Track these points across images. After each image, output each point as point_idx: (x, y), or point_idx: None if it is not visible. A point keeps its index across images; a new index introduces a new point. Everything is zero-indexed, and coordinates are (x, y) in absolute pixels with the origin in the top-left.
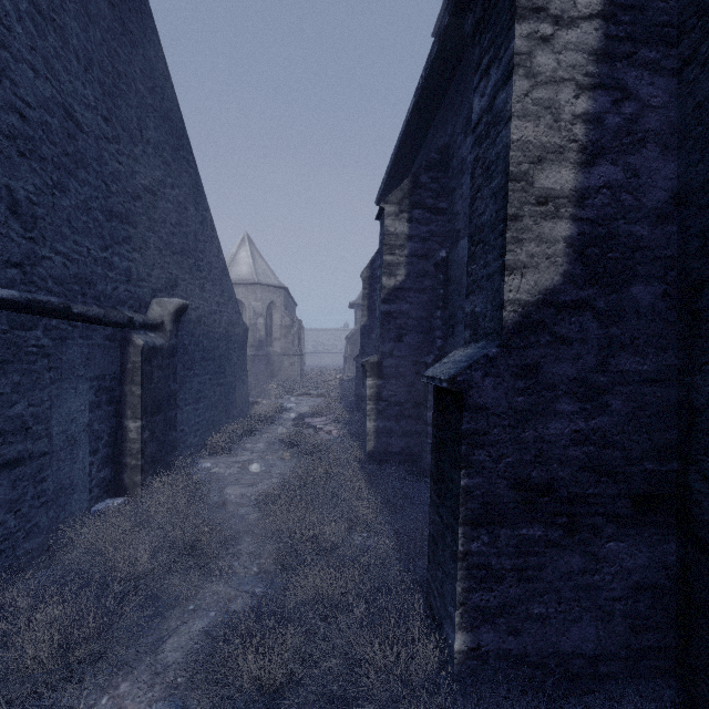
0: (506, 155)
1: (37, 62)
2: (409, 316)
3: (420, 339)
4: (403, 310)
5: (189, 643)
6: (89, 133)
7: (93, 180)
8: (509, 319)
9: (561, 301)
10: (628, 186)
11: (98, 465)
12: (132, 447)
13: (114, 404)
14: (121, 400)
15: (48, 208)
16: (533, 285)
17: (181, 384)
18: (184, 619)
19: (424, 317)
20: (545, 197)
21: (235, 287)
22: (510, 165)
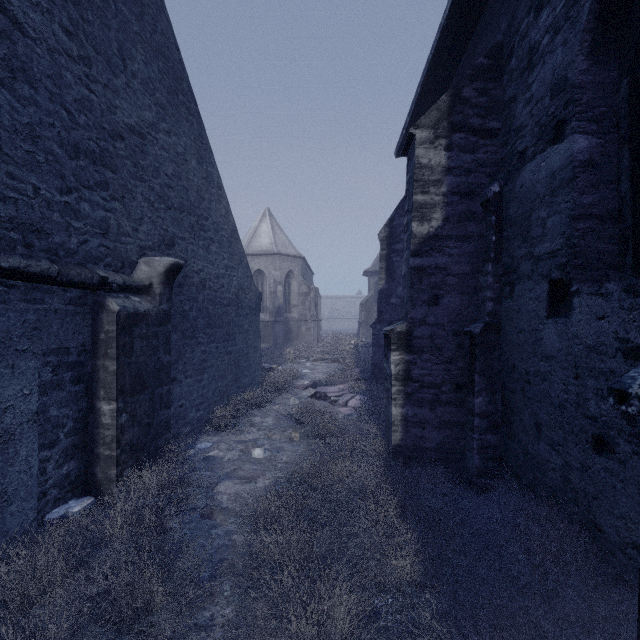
0: None
1: None
2: (447, 272)
3: (462, 302)
4: (440, 265)
5: None
6: (37, 40)
7: (45, 101)
8: None
9: None
10: None
11: (57, 460)
12: (105, 433)
13: (84, 382)
14: (93, 377)
15: None
16: None
17: (179, 355)
18: None
19: (469, 273)
20: None
21: (256, 258)
22: None
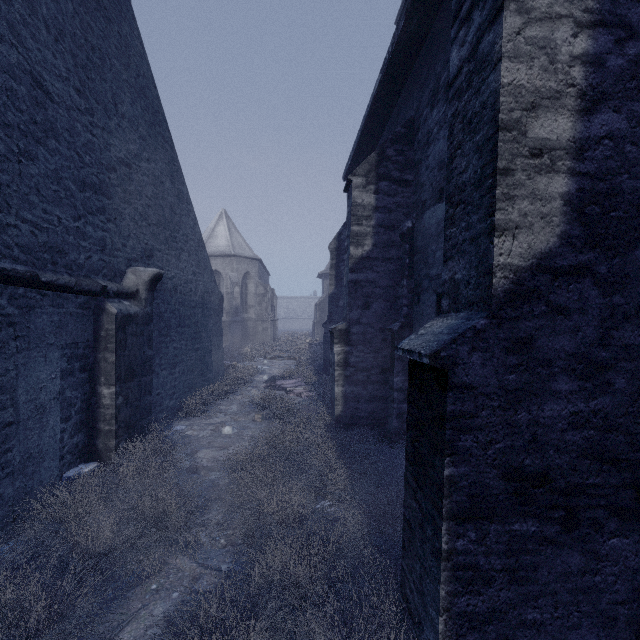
0: (495, 102)
1: (0, 26)
2: (376, 284)
3: (386, 307)
4: (370, 279)
5: (148, 631)
6: (60, 103)
7: (64, 149)
8: (499, 286)
9: (557, 266)
10: (633, 136)
11: (70, 432)
12: (105, 412)
13: (88, 371)
14: (95, 367)
15: (13, 176)
16: (526, 248)
17: (157, 350)
18: (145, 601)
19: (391, 285)
20: (540, 149)
21: (213, 259)
22: (500, 112)
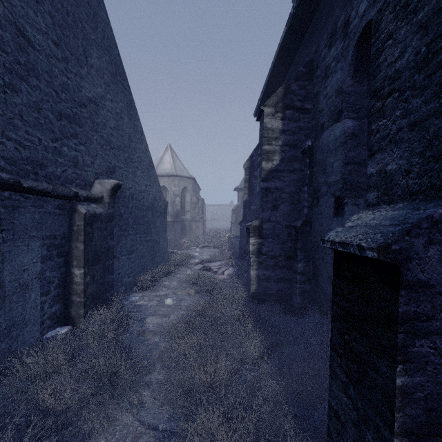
0: None
1: None
2: (282, 191)
3: (291, 208)
4: (278, 186)
5: None
6: (40, 51)
7: (44, 87)
8: None
9: None
10: None
11: (49, 303)
12: (77, 288)
13: (64, 257)
14: (69, 253)
15: None
16: None
17: (118, 241)
18: None
19: (294, 191)
20: None
21: (161, 178)
22: None
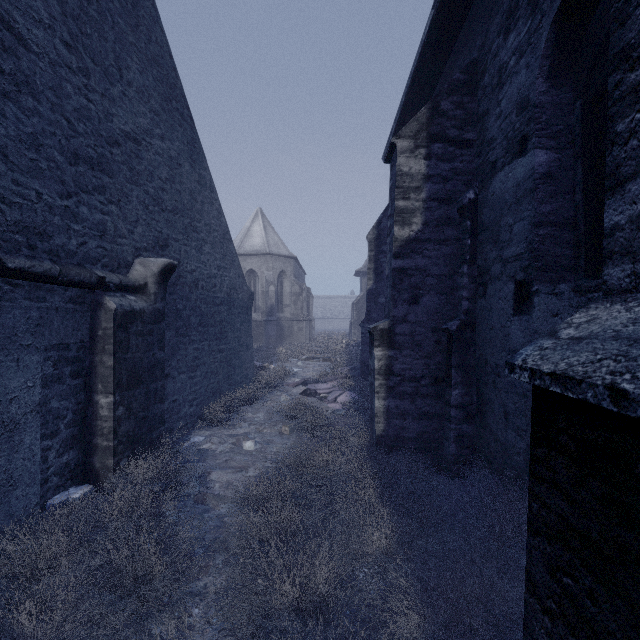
0: None
1: None
2: (427, 273)
3: (441, 301)
4: (420, 266)
5: None
6: (40, 54)
7: (47, 111)
8: None
9: None
10: None
11: (57, 449)
12: (103, 425)
13: (83, 377)
14: (91, 372)
15: None
16: None
17: (173, 352)
18: None
19: (446, 274)
20: None
21: (249, 258)
22: None
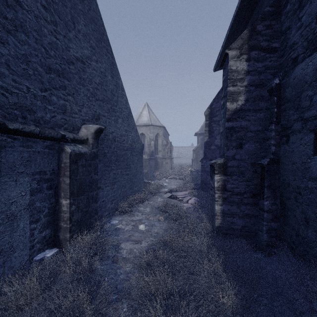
0: None
1: None
2: (247, 129)
3: (256, 146)
4: (243, 126)
5: None
6: (29, 11)
7: (33, 43)
8: None
9: None
10: None
11: (39, 229)
12: (64, 215)
13: (54, 189)
14: (58, 186)
15: None
16: None
17: (102, 175)
18: None
19: (260, 130)
20: None
21: (141, 127)
22: None
